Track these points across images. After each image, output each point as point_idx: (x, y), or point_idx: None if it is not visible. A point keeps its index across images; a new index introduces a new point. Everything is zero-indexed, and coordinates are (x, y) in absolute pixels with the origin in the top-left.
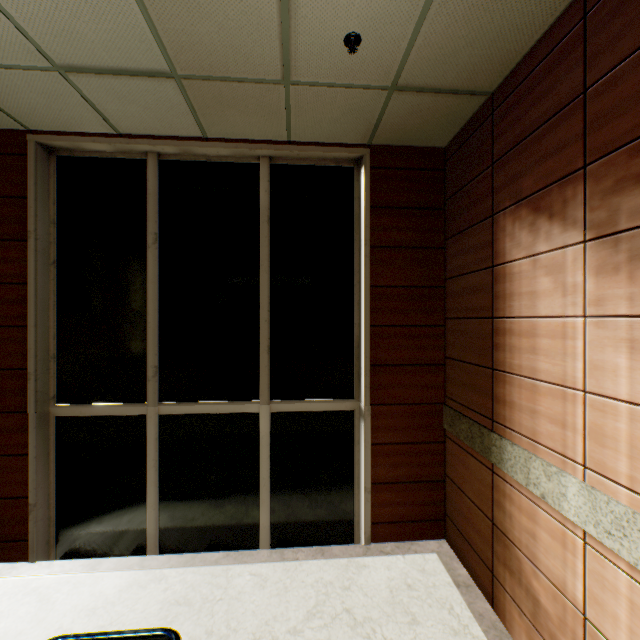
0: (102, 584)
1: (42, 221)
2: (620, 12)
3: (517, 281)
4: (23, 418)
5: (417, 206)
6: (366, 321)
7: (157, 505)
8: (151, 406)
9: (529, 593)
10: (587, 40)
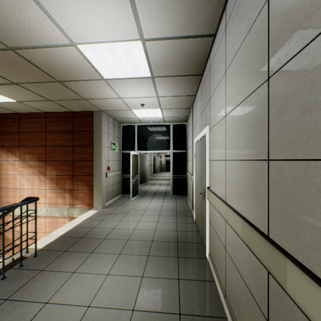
0: None
1: None
2: (26, 123)
3: (3, 166)
4: None
5: None
6: None
7: None
8: None
9: (7, 239)
10: (20, 123)
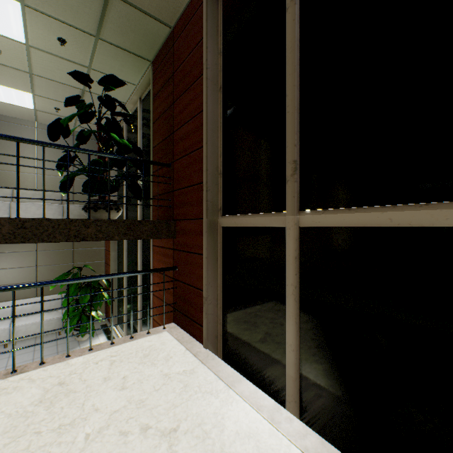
0: (228, 408)
1: (211, 53)
2: None
3: None
4: (201, 224)
5: None
6: None
7: (295, 347)
8: (289, 214)
9: None
10: None
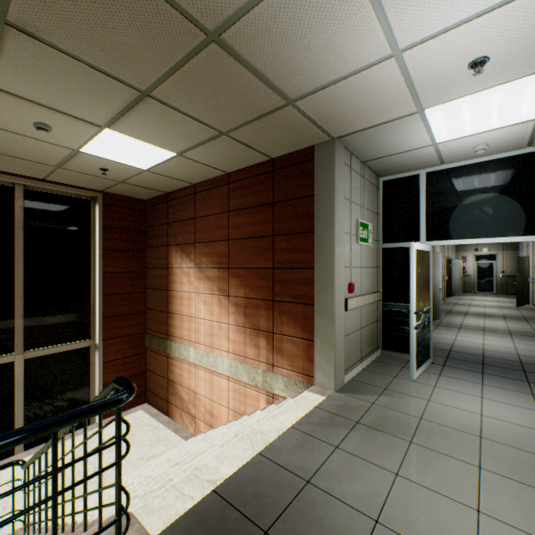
0: None
1: None
2: (202, 201)
3: (177, 276)
4: None
5: (131, 228)
6: (100, 292)
7: None
8: None
9: (181, 398)
10: (196, 202)
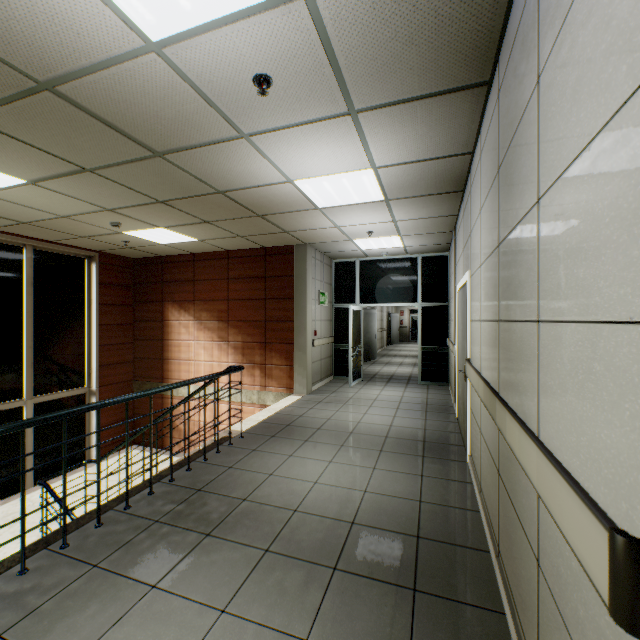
0: None
1: None
2: (203, 268)
3: (174, 328)
4: None
5: (122, 285)
6: (97, 343)
7: None
8: None
9: (179, 430)
10: (195, 268)
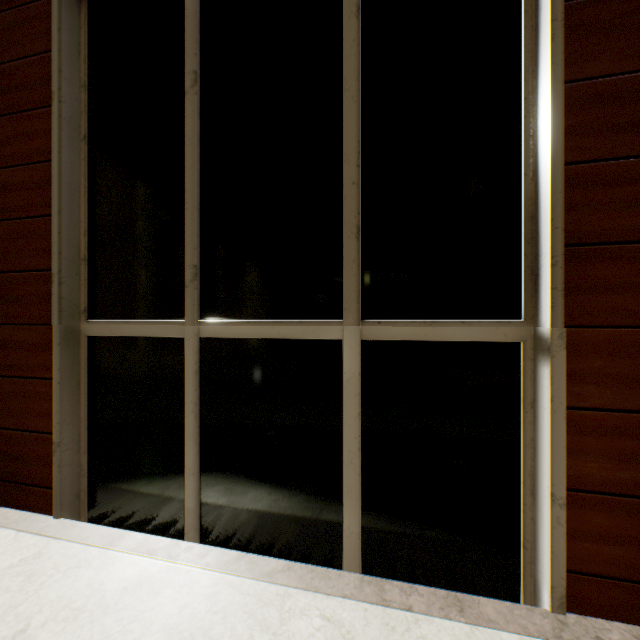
0: (108, 571)
1: (69, 81)
2: None
3: None
4: (48, 332)
5: None
6: (555, 154)
7: (196, 469)
8: (189, 324)
9: None
10: None
